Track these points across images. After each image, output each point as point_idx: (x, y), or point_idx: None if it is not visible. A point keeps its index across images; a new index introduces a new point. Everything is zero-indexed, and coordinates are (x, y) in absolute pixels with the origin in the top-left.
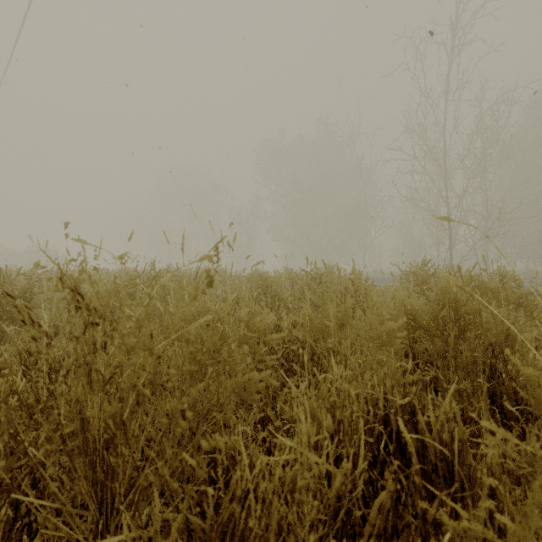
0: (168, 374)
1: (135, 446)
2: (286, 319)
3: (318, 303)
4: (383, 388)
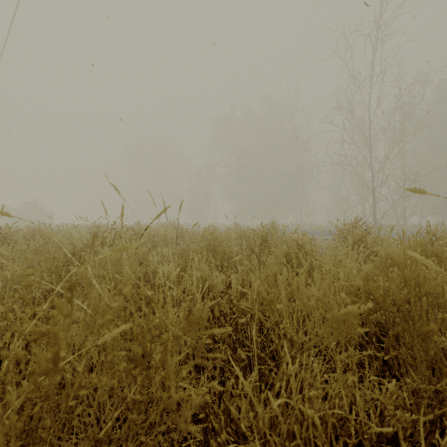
0: (112, 346)
1: (70, 432)
2: (235, 280)
3: (266, 273)
4: (350, 398)
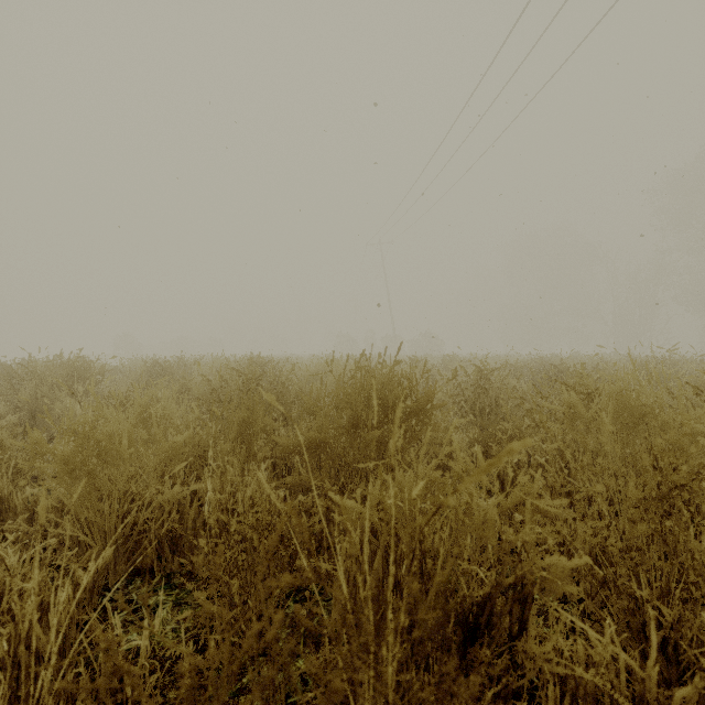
0: None
1: None
2: None
3: None
4: None
